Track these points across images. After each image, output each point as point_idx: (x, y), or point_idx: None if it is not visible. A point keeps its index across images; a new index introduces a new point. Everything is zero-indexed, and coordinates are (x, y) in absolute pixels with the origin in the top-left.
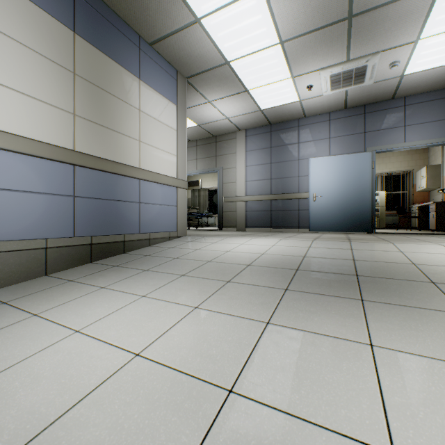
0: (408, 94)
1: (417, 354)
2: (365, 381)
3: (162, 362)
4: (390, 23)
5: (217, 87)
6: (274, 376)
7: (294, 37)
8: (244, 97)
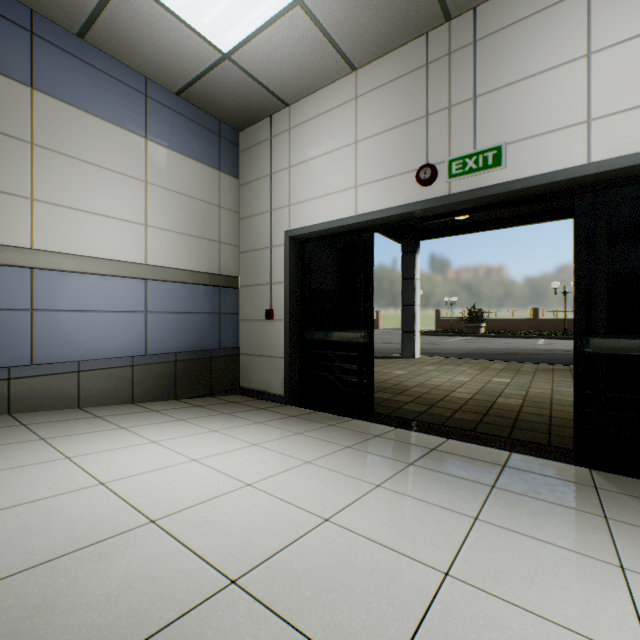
0: None
1: (200, 557)
2: (297, 550)
3: (578, 634)
4: None
5: None
6: (393, 575)
7: None
8: None
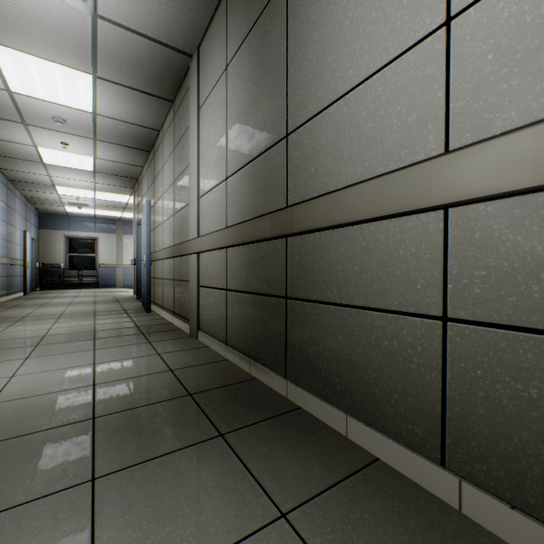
0: (36, 205)
1: None
2: None
3: None
4: (113, 209)
5: (111, 189)
6: None
7: (128, 203)
8: (87, 189)
